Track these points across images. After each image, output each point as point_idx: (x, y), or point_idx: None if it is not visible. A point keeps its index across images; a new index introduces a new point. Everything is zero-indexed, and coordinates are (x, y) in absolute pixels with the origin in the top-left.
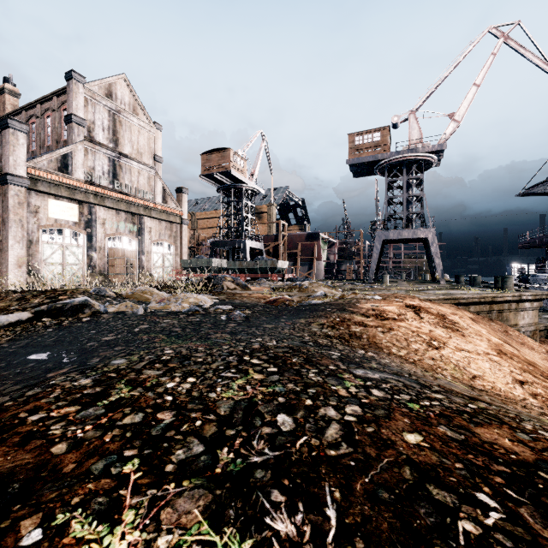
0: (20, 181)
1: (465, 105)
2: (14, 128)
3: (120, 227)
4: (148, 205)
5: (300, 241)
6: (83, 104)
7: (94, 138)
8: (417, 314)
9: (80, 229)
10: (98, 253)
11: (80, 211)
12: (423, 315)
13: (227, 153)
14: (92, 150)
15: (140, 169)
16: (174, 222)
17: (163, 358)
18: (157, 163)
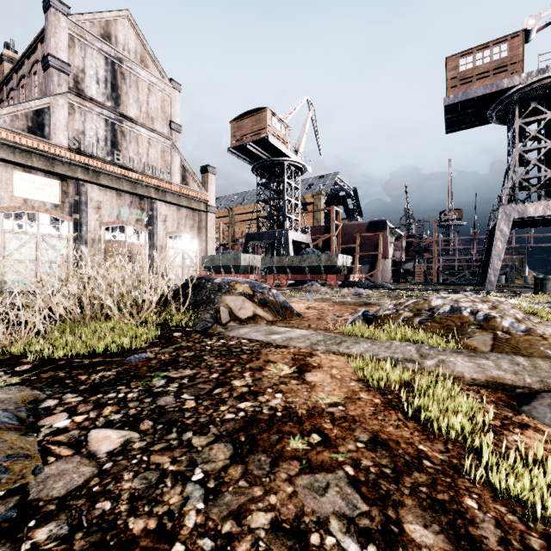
0: None
1: None
2: None
3: (122, 213)
4: (161, 185)
5: (358, 233)
6: (66, 43)
7: (84, 92)
8: None
9: (64, 215)
10: (89, 247)
11: (64, 190)
12: None
13: (263, 115)
14: (80, 107)
15: (151, 138)
16: (197, 209)
17: None
18: (175, 132)
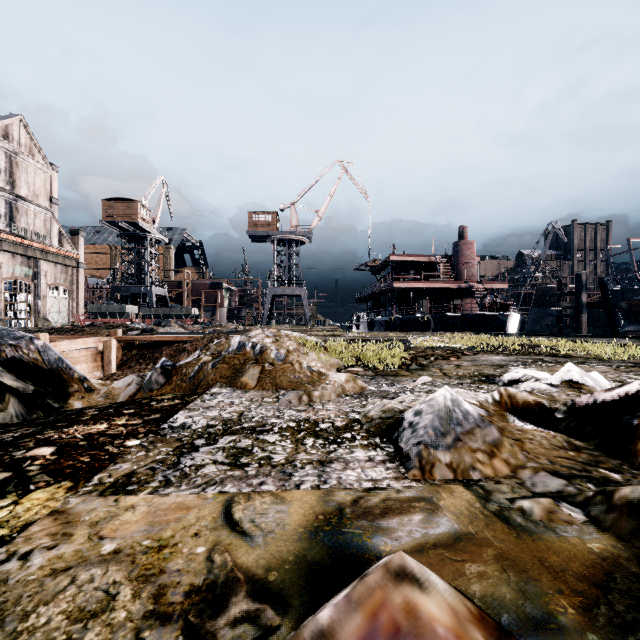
0: None
1: (324, 207)
2: None
3: (16, 271)
4: (46, 248)
5: (204, 289)
6: None
7: None
8: None
9: None
10: None
11: None
12: None
13: (134, 205)
14: None
15: (37, 211)
16: (70, 265)
17: None
18: (54, 205)
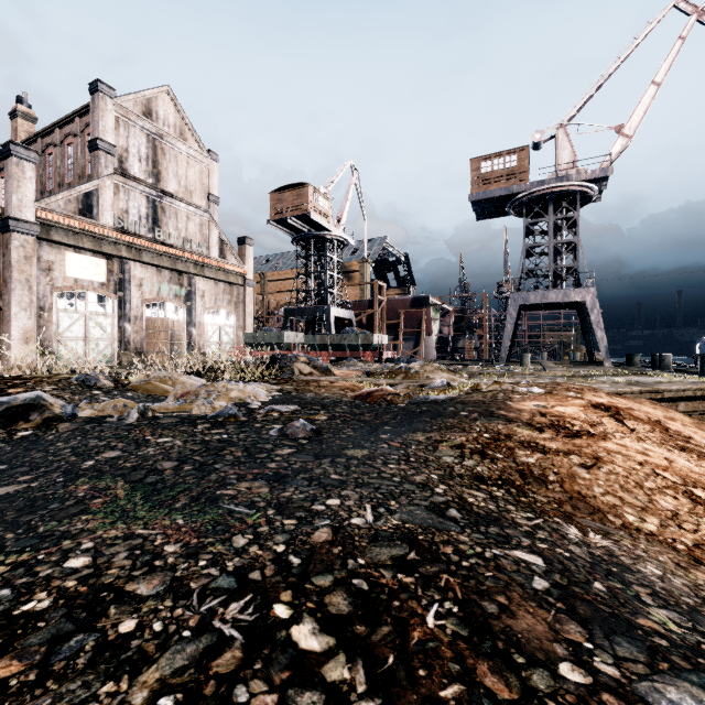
0: (26, 227)
1: (639, 113)
2: (18, 157)
3: (162, 290)
4: (200, 260)
5: (402, 309)
6: (112, 125)
7: (128, 171)
8: (620, 422)
9: (109, 293)
10: (132, 324)
11: (109, 269)
12: (631, 424)
13: (305, 190)
14: (124, 187)
15: (190, 212)
16: (235, 283)
17: (24, 607)
18: (213, 204)
